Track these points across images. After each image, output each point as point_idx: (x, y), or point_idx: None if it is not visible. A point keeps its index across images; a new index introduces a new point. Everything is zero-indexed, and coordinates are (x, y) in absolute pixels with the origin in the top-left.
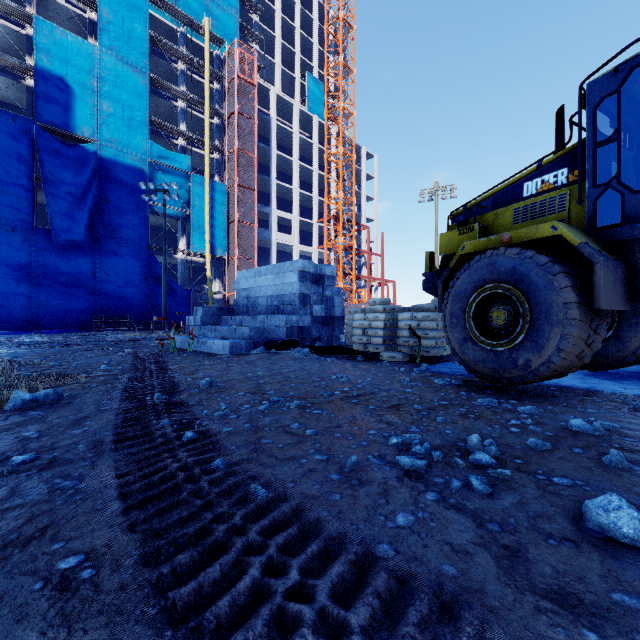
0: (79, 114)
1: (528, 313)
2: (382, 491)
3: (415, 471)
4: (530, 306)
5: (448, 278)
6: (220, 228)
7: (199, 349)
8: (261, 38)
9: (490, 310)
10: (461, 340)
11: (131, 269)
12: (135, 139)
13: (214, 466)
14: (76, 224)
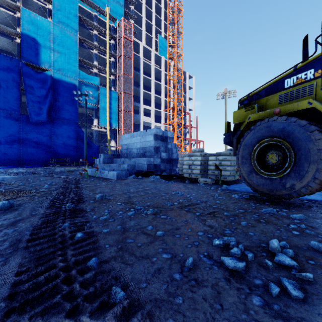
0: (43, 56)
1: (293, 155)
2: (215, 293)
3: (237, 271)
4: (294, 151)
5: (239, 136)
6: (114, 114)
7: (101, 176)
8: (135, 17)
9: (267, 154)
10: (248, 172)
11: (69, 135)
12: (71, 69)
13: (89, 264)
14: (41, 112)
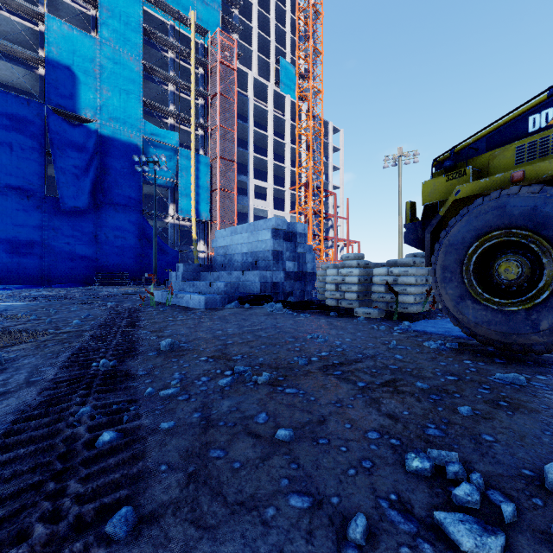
0: (83, 98)
1: None
2: None
3: None
4: None
5: (436, 228)
6: (204, 195)
7: (177, 303)
8: (240, 29)
9: (496, 262)
10: (457, 297)
11: (127, 232)
12: (131, 119)
13: (109, 529)
14: (80, 193)
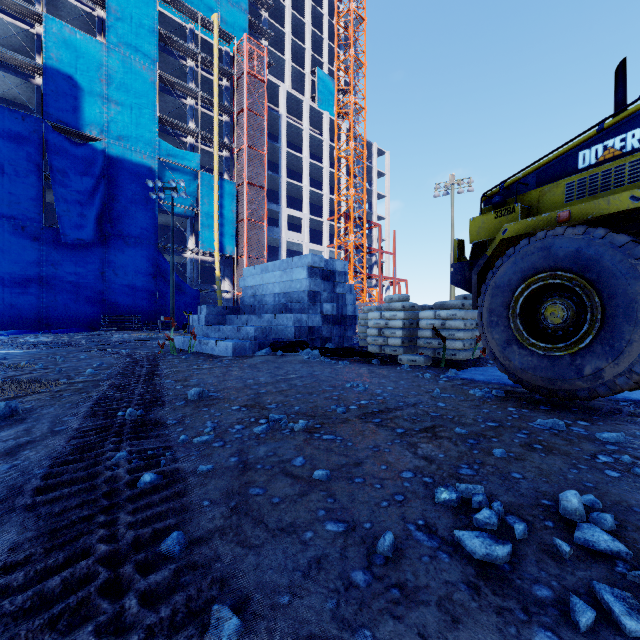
0: (88, 112)
1: (599, 308)
2: (448, 622)
3: (493, 565)
4: (602, 299)
5: (484, 268)
6: (229, 227)
7: (201, 350)
8: (271, 34)
9: (542, 305)
10: (503, 342)
11: (140, 268)
12: (144, 137)
13: (164, 548)
14: (85, 223)
